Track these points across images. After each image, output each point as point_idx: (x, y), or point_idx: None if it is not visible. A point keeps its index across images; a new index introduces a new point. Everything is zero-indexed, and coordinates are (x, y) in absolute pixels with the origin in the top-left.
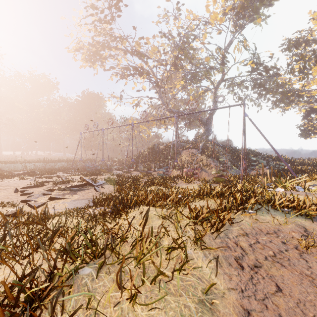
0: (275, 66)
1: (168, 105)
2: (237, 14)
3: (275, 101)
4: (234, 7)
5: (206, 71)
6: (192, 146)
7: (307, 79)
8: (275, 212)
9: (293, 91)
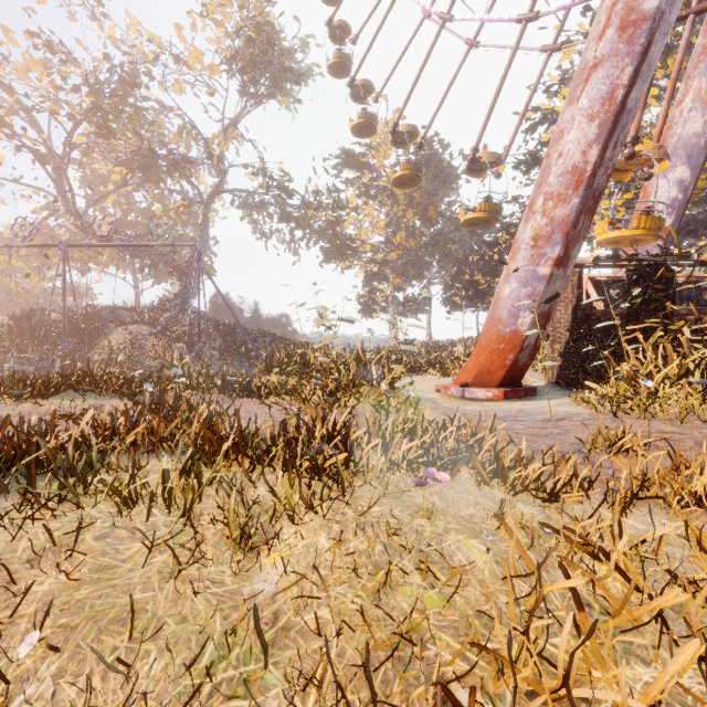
0: (306, 191)
1: (80, 216)
2: (244, 73)
3: (325, 251)
4: (234, 57)
5: (174, 162)
6: (143, 320)
7: (338, 224)
8: (93, 397)
9: (345, 239)
